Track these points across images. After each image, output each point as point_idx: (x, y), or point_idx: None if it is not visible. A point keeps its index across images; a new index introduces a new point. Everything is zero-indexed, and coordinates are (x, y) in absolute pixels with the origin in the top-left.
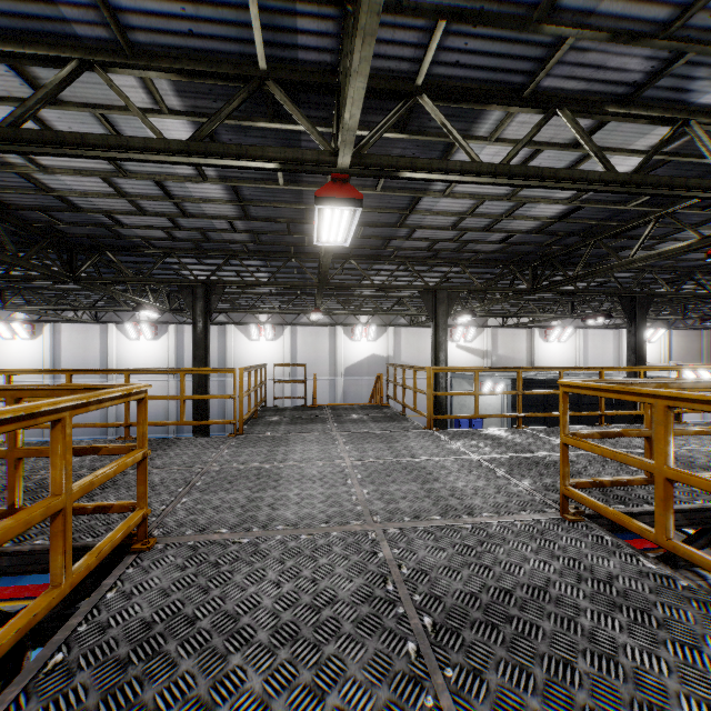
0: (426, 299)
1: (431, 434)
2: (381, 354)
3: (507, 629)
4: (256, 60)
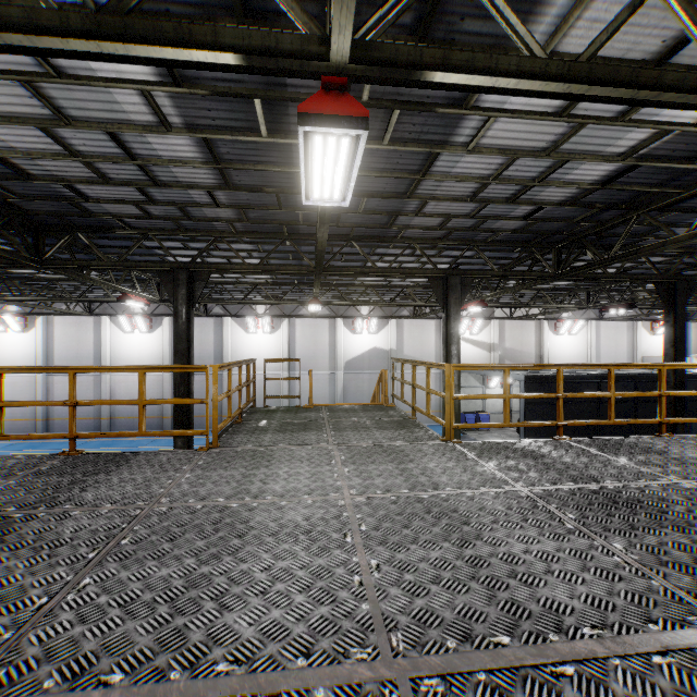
0: (435, 285)
1: (452, 449)
2: (383, 348)
3: None
4: None
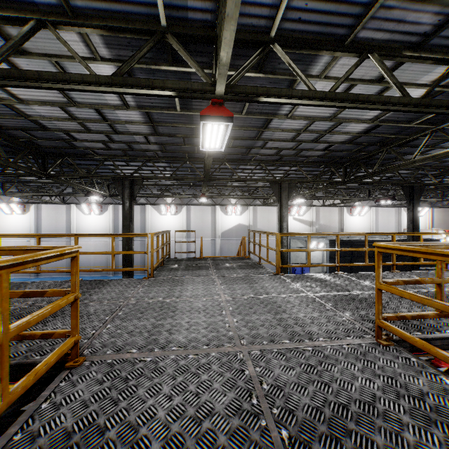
0: (274, 188)
1: (279, 278)
2: (244, 224)
3: (348, 442)
4: (159, 20)
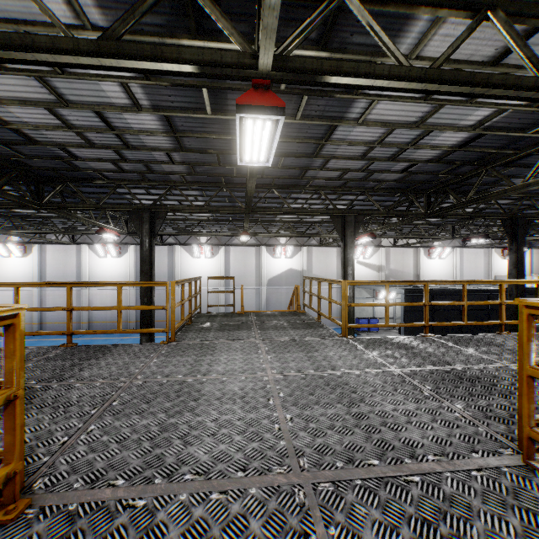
0: (336, 222)
1: (347, 343)
2: (297, 269)
3: None
4: None
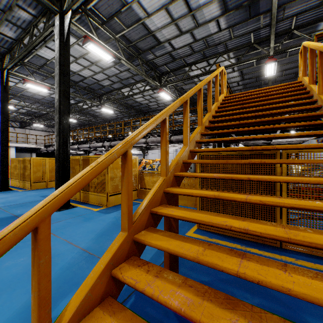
0: None
1: None
2: None
3: None
4: (251, 41)
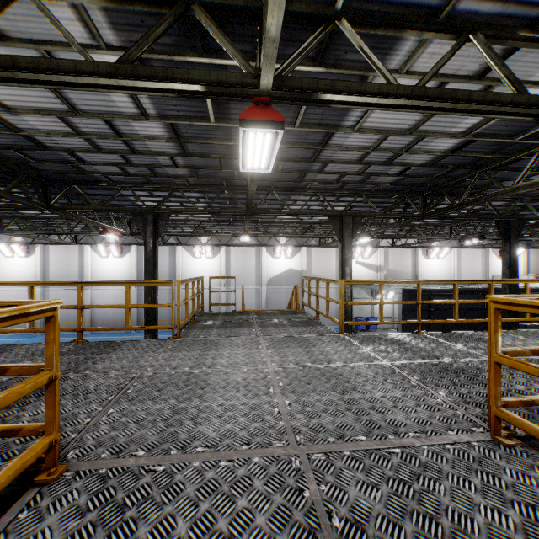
0: (334, 223)
1: (343, 339)
2: (296, 269)
3: None
4: None
